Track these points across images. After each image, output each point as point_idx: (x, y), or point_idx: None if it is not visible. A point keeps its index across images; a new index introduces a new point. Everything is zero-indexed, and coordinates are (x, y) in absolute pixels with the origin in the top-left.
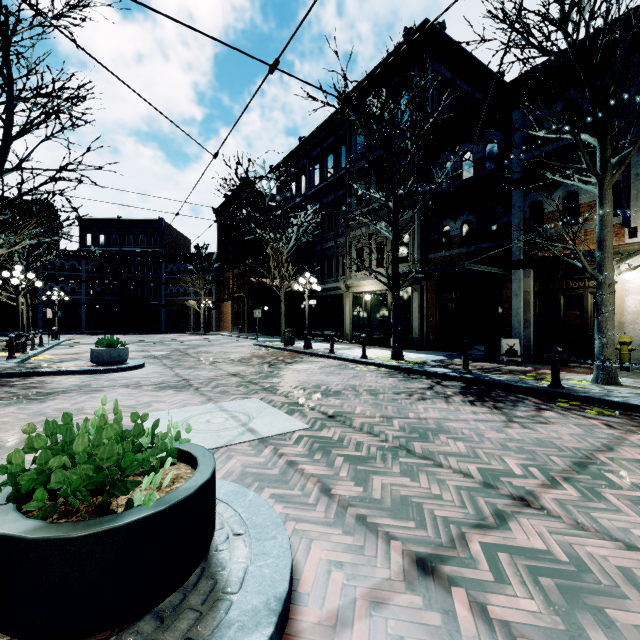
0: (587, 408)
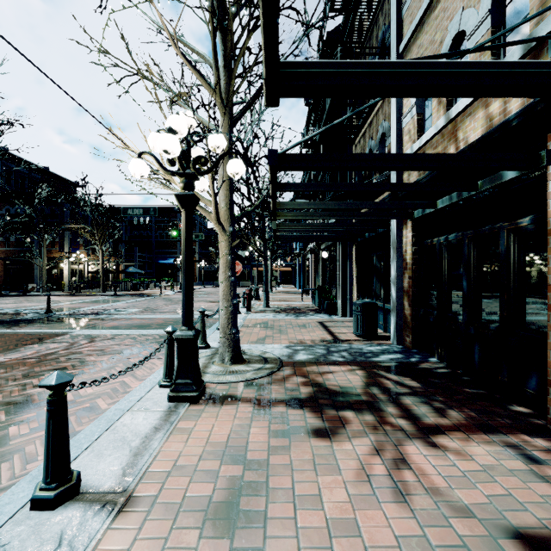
0: (26, 296)
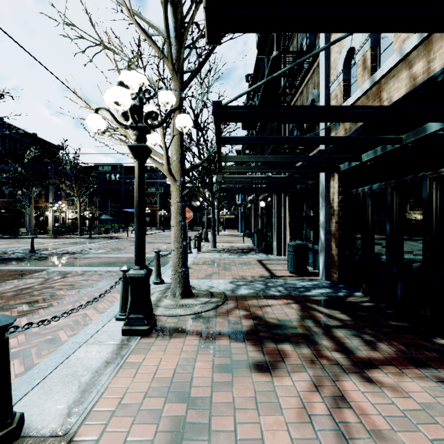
0: (17, 239)
